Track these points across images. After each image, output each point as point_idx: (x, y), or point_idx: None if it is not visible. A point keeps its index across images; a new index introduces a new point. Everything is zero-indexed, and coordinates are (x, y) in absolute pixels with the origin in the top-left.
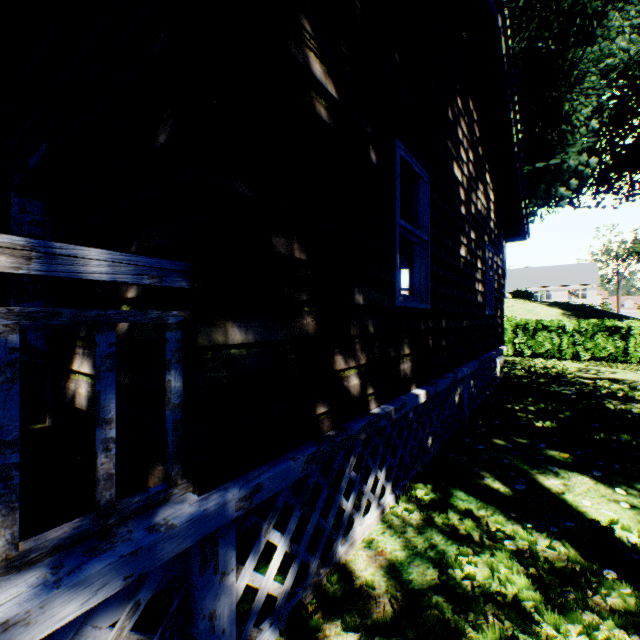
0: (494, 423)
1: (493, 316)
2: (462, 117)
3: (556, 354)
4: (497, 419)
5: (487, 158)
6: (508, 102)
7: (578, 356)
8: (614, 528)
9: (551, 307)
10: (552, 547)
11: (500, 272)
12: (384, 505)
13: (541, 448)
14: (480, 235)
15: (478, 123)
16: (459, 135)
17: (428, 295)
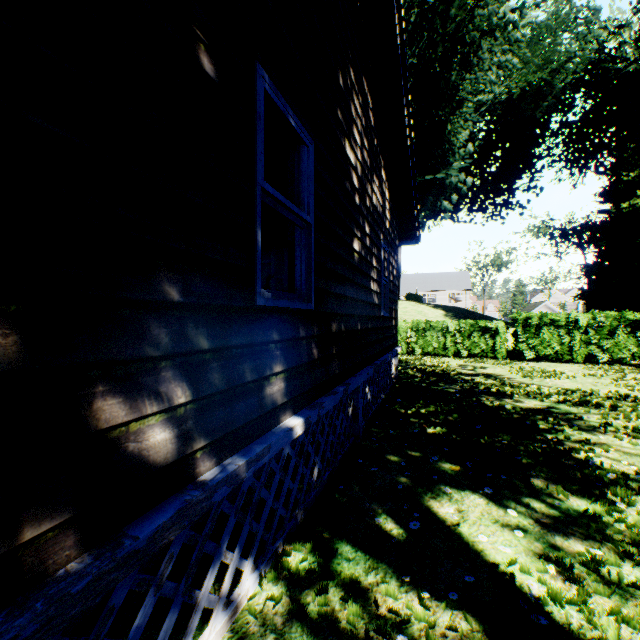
0: (389, 433)
1: (389, 317)
2: (356, 94)
3: (442, 352)
4: (392, 428)
5: (383, 153)
6: (402, 94)
7: (459, 353)
8: (514, 571)
9: (437, 309)
10: (454, 628)
11: (395, 273)
12: (238, 601)
13: (434, 461)
14: (376, 232)
15: (374, 111)
16: (353, 112)
17: (311, 292)
